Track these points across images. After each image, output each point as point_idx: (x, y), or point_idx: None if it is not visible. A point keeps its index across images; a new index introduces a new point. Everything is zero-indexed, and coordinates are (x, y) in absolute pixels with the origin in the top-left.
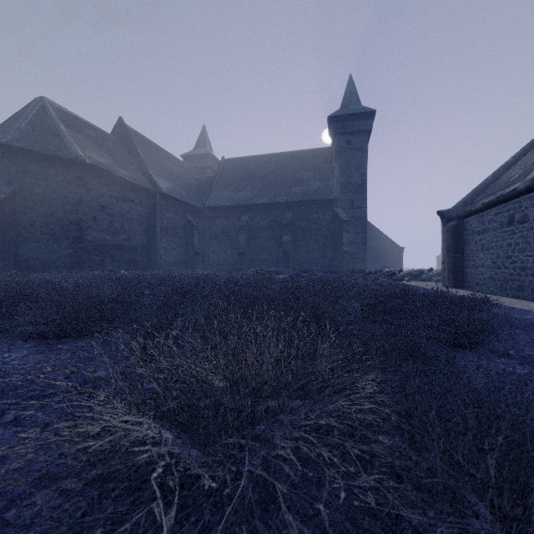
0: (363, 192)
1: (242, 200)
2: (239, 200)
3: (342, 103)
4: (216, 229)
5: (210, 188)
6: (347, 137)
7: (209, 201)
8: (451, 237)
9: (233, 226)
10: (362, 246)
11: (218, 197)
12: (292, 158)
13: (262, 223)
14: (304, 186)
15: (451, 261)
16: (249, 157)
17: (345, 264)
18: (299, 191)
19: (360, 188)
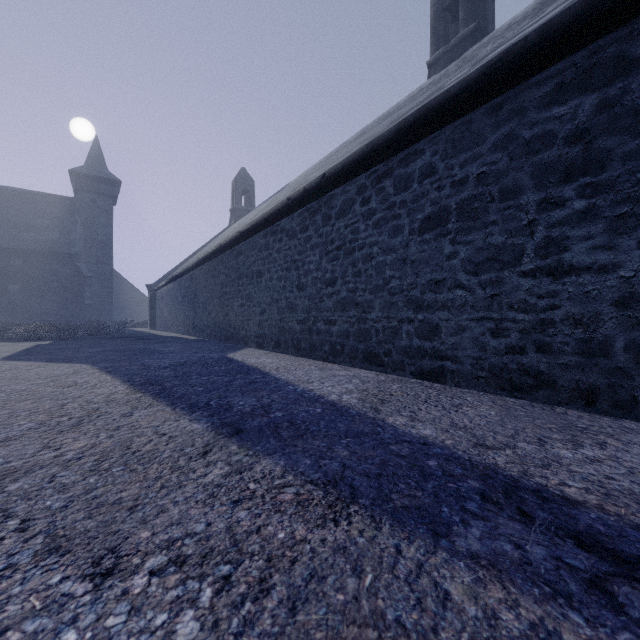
0: (109, 250)
1: None
2: None
3: (87, 161)
4: None
5: None
6: (92, 195)
7: None
8: (150, 301)
9: None
10: (108, 299)
11: None
12: (21, 198)
13: None
14: (38, 234)
15: (150, 314)
16: None
17: (88, 316)
18: (31, 238)
19: (107, 246)
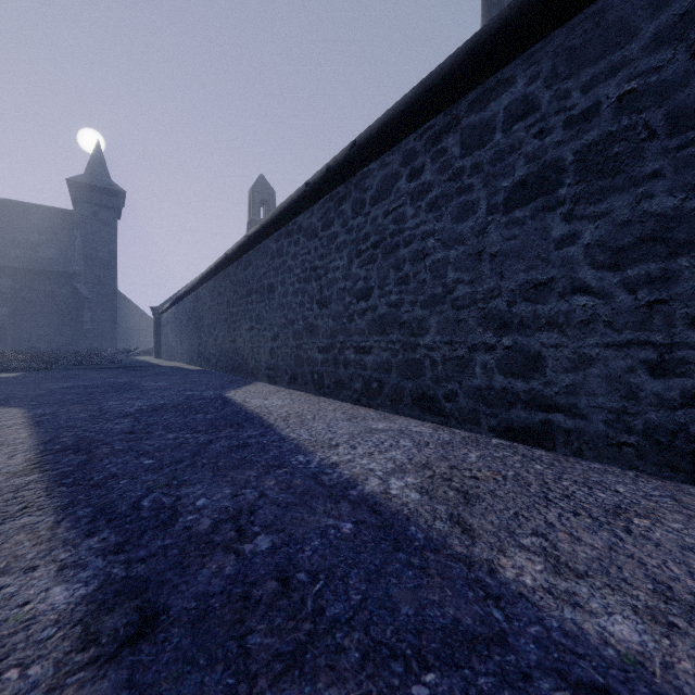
0: (112, 269)
1: None
2: None
3: (87, 169)
4: None
5: None
6: (93, 208)
7: None
8: (155, 326)
9: None
10: (112, 324)
11: None
12: (12, 210)
13: None
14: (31, 250)
15: (155, 341)
16: None
17: (88, 343)
18: (23, 255)
19: (110, 264)
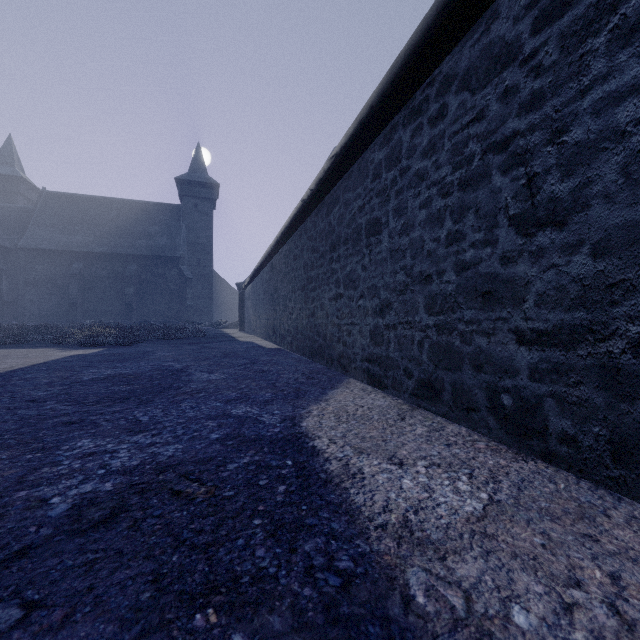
0: (209, 252)
1: (74, 246)
2: (70, 245)
3: (190, 168)
4: (36, 274)
5: (25, 224)
6: (194, 200)
7: (25, 241)
8: (239, 300)
9: (61, 273)
10: (208, 301)
11: (38, 237)
12: (138, 208)
13: (100, 272)
14: (150, 240)
15: (239, 315)
16: (82, 195)
17: (190, 317)
18: (144, 244)
19: (207, 248)
